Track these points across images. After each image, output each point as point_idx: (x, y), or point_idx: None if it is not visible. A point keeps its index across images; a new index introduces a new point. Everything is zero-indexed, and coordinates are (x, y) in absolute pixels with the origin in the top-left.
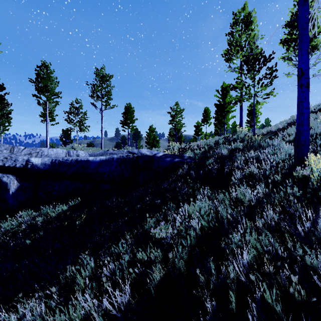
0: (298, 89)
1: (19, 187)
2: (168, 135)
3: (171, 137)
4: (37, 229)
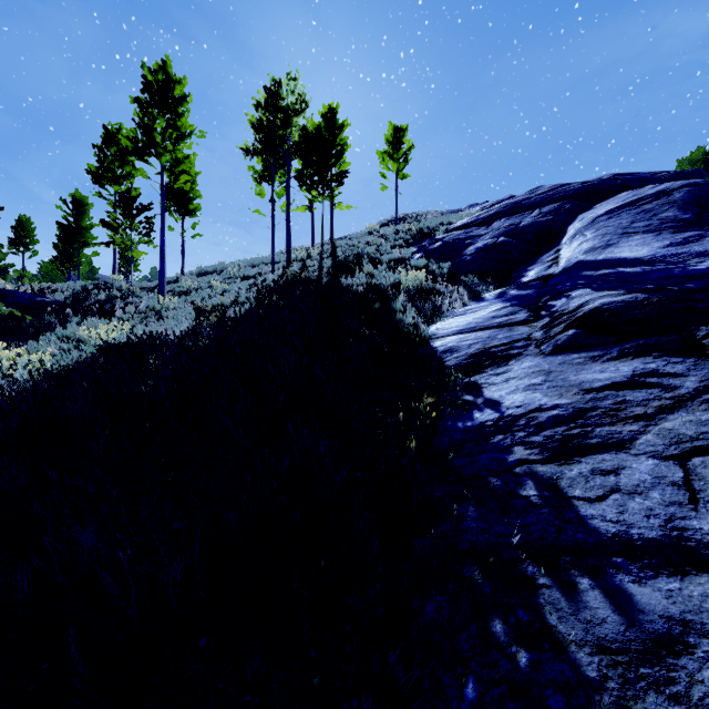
0: (160, 259)
1: None
2: None
3: None
4: None
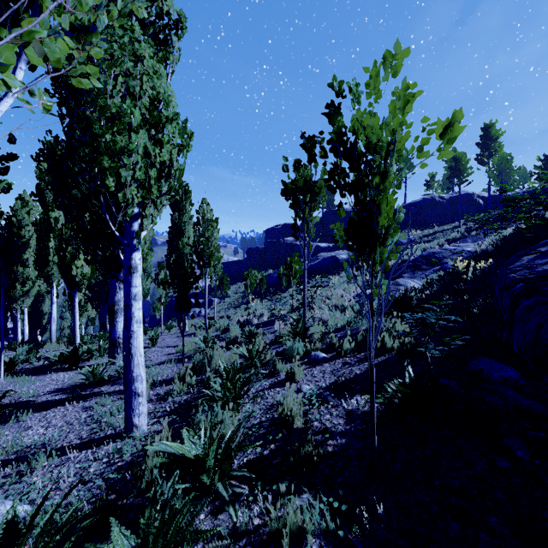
0: None
1: (483, 204)
2: None
3: None
4: None
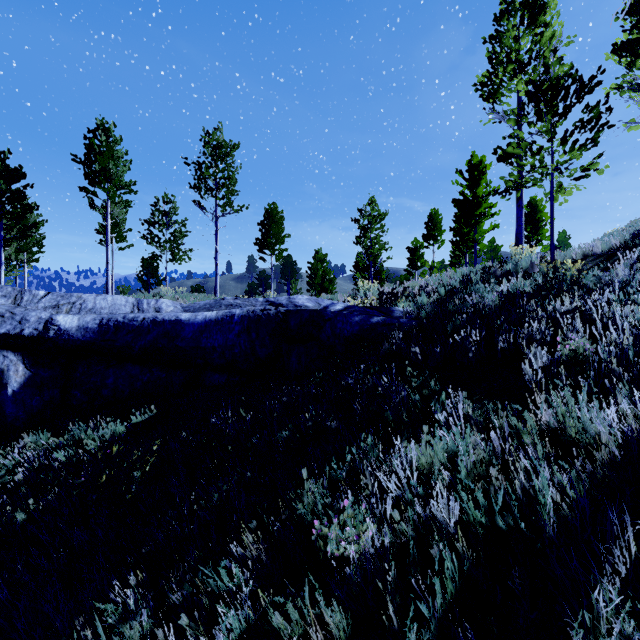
0: None
1: (28, 380)
2: (354, 268)
3: (359, 273)
4: (46, 485)
